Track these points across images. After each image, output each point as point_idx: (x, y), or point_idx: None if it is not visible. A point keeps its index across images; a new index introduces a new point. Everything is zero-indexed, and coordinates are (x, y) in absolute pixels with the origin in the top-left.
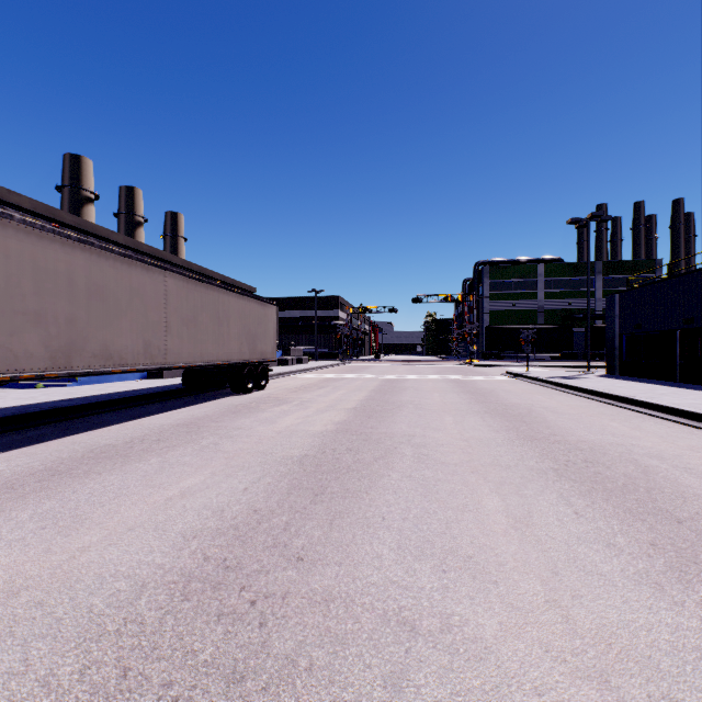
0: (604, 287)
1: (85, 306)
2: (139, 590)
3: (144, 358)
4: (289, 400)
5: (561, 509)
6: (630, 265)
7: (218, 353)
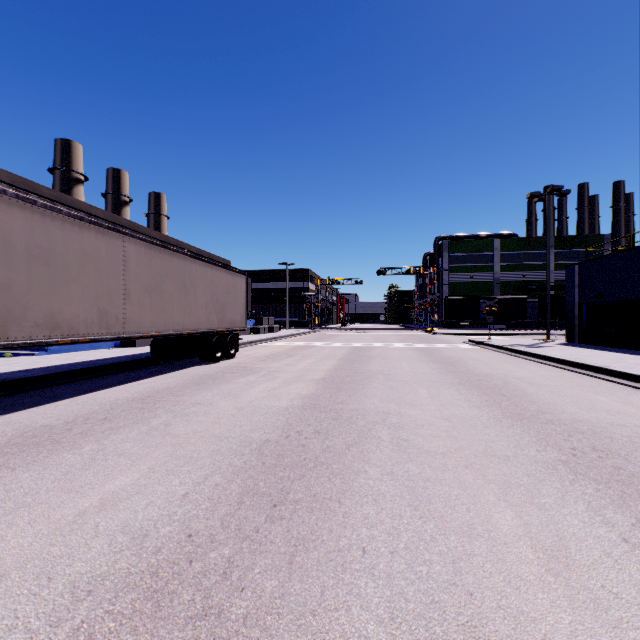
0: (556, 261)
1: (24, 270)
2: None
3: (98, 327)
4: (256, 370)
5: (601, 532)
6: (579, 240)
7: (184, 322)
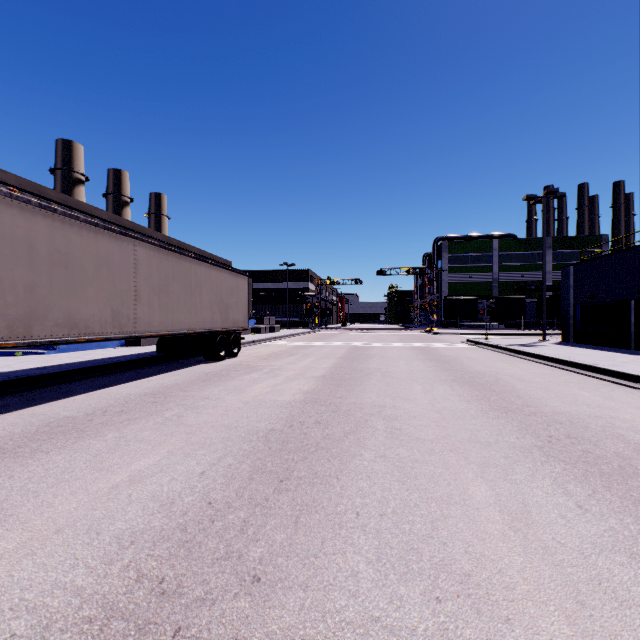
0: (554, 261)
1: (46, 274)
2: (40, 635)
3: (112, 326)
4: (259, 368)
5: (560, 501)
6: (578, 241)
7: (190, 322)
